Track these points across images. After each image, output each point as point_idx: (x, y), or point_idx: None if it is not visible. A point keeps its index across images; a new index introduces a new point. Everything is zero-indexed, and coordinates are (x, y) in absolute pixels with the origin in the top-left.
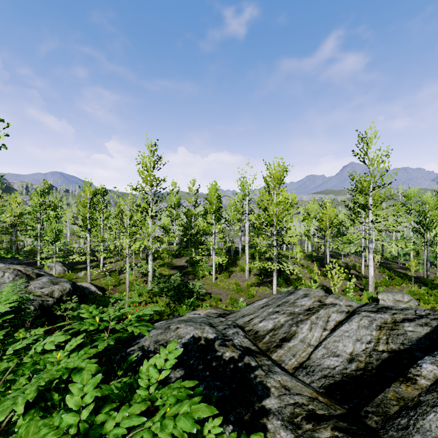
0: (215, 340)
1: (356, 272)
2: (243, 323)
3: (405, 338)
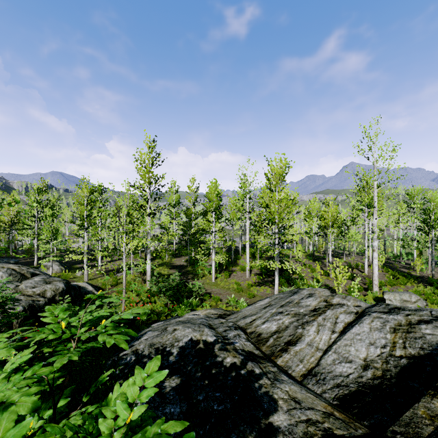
0: (215, 343)
1: (359, 271)
2: (244, 324)
3: (424, 342)
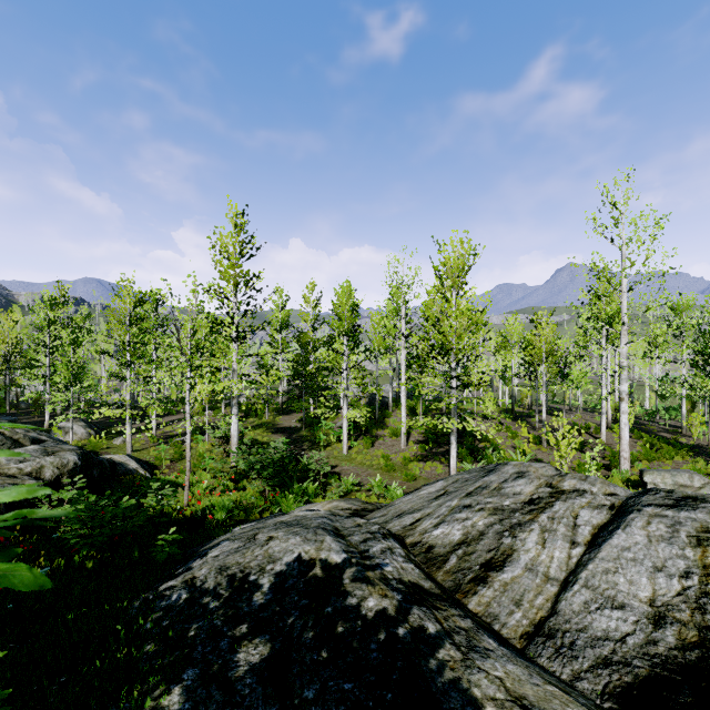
0: (345, 567)
1: (592, 437)
2: (401, 528)
3: None
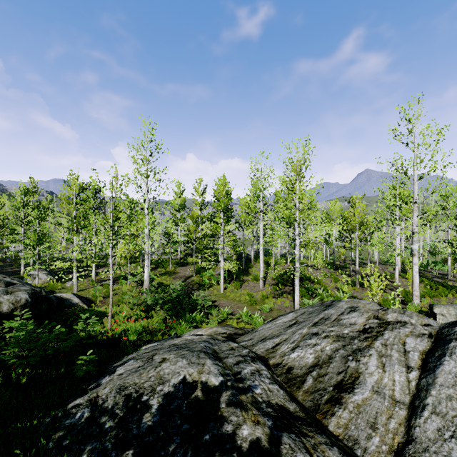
0: (222, 390)
1: (388, 281)
2: (264, 351)
3: None
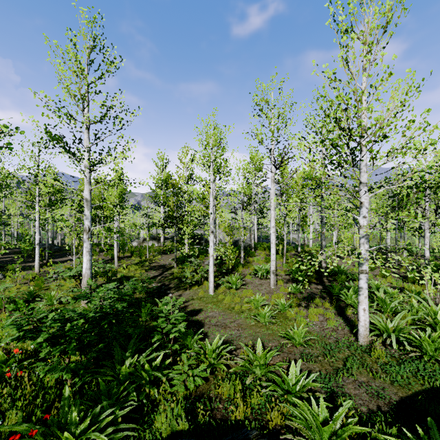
0: None
1: None
2: None
3: None
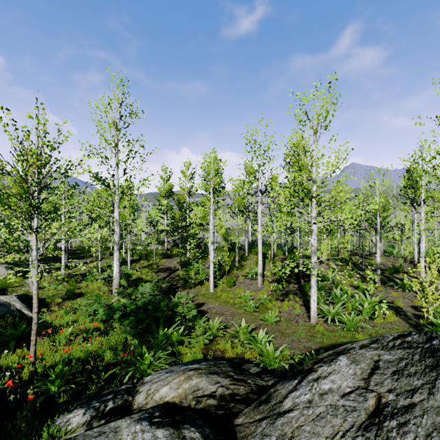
0: None
1: (409, 276)
2: None
3: None
